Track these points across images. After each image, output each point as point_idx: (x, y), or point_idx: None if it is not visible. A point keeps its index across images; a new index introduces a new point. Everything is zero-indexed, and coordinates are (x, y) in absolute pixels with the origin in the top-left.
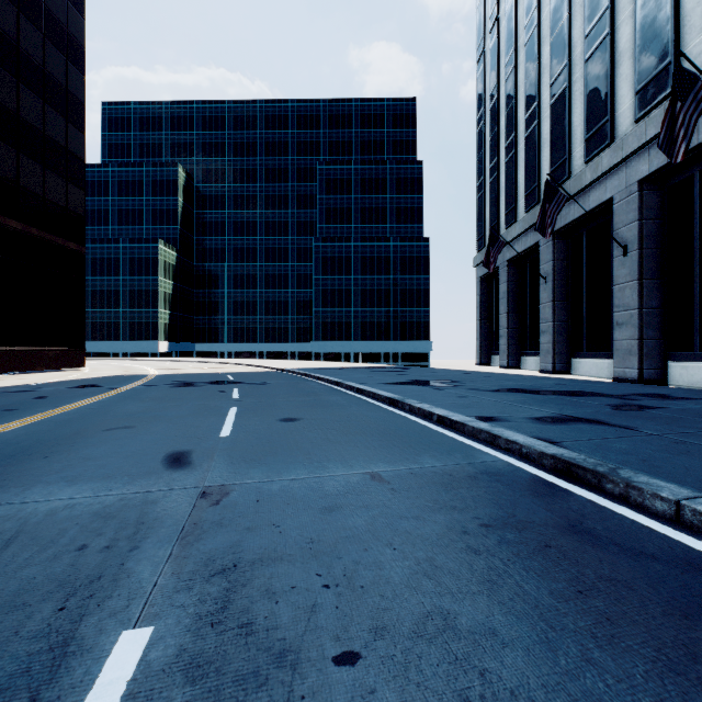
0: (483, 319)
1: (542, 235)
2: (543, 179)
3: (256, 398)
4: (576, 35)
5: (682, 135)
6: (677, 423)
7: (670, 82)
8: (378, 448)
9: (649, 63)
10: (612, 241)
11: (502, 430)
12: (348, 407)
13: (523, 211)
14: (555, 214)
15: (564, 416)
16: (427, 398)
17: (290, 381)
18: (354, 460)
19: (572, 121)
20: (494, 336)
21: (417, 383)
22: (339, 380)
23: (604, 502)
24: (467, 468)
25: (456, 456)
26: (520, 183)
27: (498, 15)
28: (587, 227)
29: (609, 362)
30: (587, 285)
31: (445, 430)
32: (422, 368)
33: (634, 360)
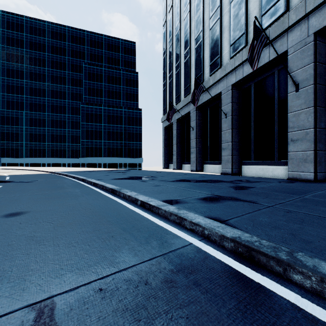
0: (165, 147)
1: (193, 104)
2: (192, 82)
3: (6, 194)
4: (206, 17)
5: (256, 56)
6: (270, 197)
7: (244, 42)
8: (81, 243)
9: (236, 32)
10: (220, 112)
11: (186, 212)
12: (79, 197)
13: (183, 96)
14: (199, 95)
15: (215, 195)
16: (136, 188)
17: (52, 179)
18: (38, 273)
19: (204, 56)
20: (170, 155)
21: (132, 178)
22: (85, 177)
23: (309, 307)
24: (163, 265)
25: (153, 245)
26: (182, 84)
27: (172, 5)
28: (210, 106)
29: (219, 166)
30: (210, 132)
31: (145, 213)
32: (137, 170)
33: (230, 165)
